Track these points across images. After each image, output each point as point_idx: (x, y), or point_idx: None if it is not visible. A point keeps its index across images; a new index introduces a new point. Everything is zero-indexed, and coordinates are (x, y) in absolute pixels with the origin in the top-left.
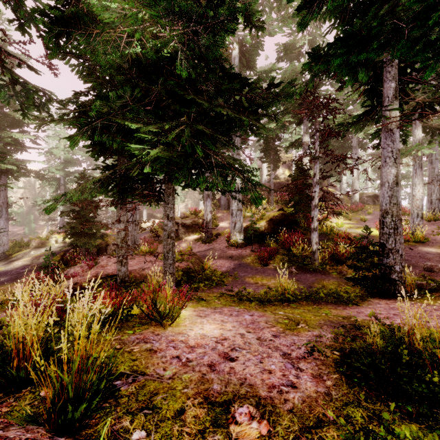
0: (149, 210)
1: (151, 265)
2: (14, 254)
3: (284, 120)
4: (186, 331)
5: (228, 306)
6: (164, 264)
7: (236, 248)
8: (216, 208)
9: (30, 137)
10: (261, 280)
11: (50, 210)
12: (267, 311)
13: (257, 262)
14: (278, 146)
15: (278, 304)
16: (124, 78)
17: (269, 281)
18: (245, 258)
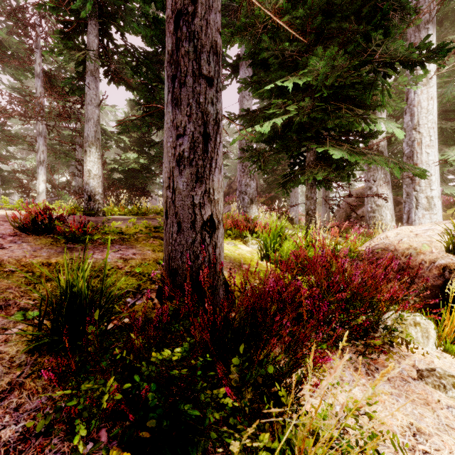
0: None
1: None
2: None
3: None
4: None
5: None
6: None
7: None
8: None
9: None
10: None
11: None
12: None
13: None
14: None
15: None
16: None
17: None
18: None
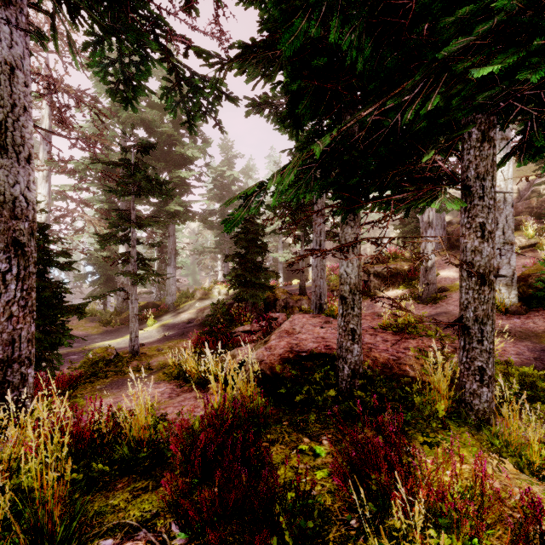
0: None
1: (373, 339)
2: (181, 305)
3: None
4: None
5: None
6: (467, 350)
7: (504, 315)
8: None
9: (195, 173)
10: None
11: (231, 225)
12: None
13: None
14: None
15: None
16: None
17: None
18: None
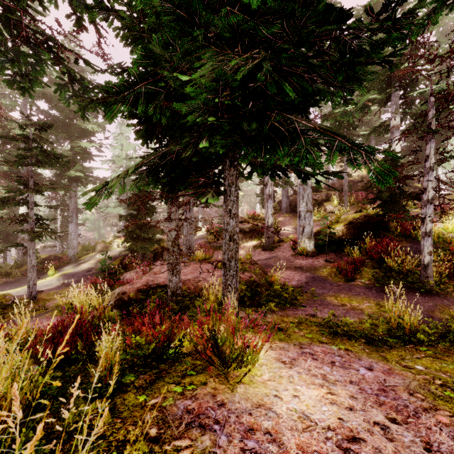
0: (204, 216)
1: (207, 275)
2: (82, 257)
3: (366, 99)
4: (270, 402)
5: (319, 344)
6: (225, 275)
7: (305, 257)
8: (276, 212)
9: (95, 144)
10: (349, 300)
11: (92, 205)
12: (388, 360)
13: (336, 275)
14: (353, 136)
15: (397, 345)
16: (173, 16)
17: (362, 303)
18: (319, 269)
